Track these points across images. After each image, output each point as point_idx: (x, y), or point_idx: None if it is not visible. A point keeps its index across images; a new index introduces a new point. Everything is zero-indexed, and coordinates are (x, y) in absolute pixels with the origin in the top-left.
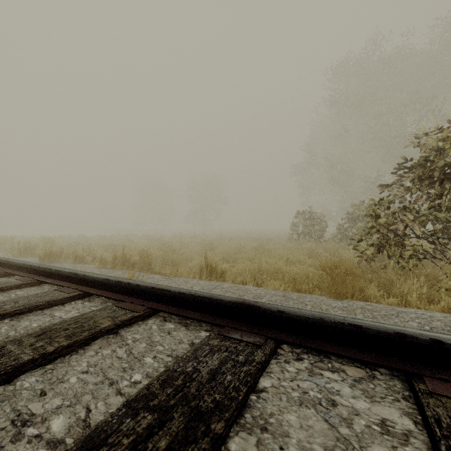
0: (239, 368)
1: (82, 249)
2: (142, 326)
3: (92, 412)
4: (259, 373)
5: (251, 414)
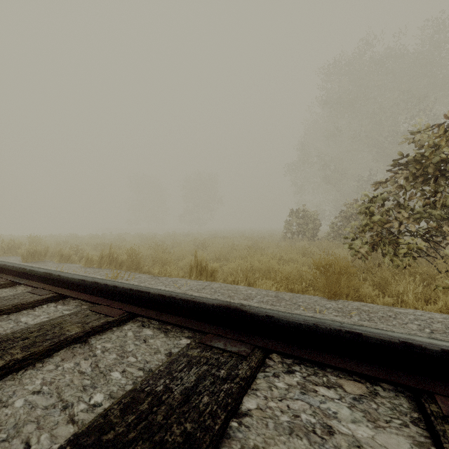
0: (219, 386)
1: (70, 247)
2: (116, 333)
3: (32, 448)
4: (243, 392)
5: (230, 447)
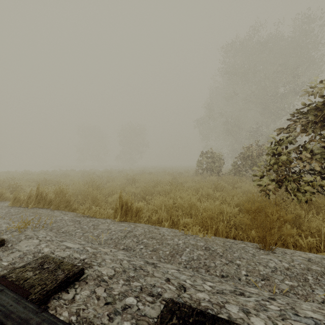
0: None
1: (8, 185)
2: None
3: None
4: None
5: None
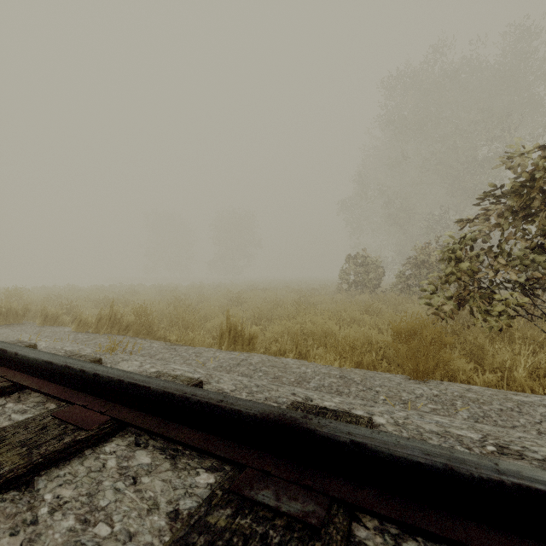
0: None
1: (60, 304)
2: (89, 461)
3: None
4: None
5: None
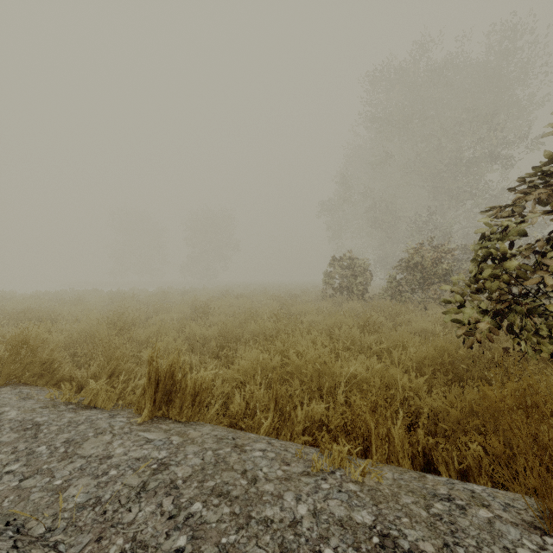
0: None
1: None
2: None
3: None
4: None
5: None
